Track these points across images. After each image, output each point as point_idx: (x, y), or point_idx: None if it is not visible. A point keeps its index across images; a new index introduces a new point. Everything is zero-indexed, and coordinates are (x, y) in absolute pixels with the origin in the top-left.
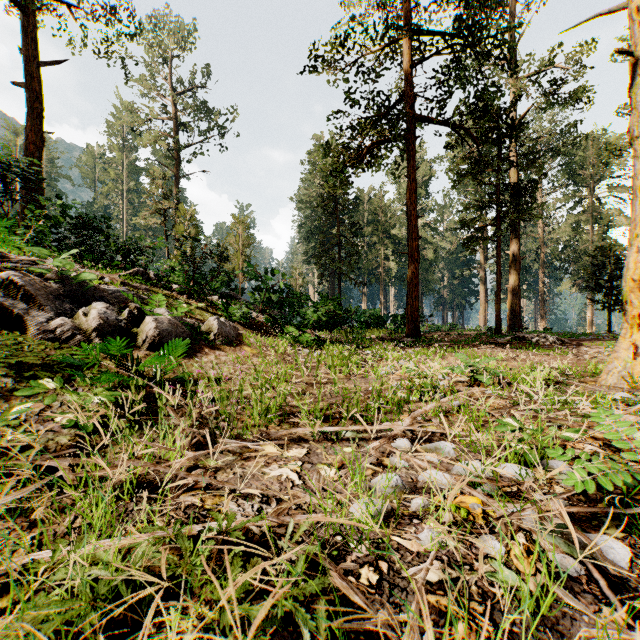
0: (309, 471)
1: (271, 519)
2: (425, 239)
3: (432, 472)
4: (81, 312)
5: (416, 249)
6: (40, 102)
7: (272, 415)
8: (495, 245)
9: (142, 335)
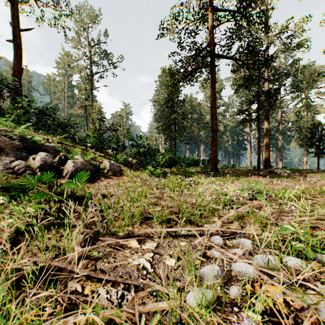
0: (158, 261)
1: (129, 309)
2: (219, 120)
3: (241, 264)
4: (31, 157)
5: (215, 125)
6: (20, 50)
7: (136, 219)
8: (256, 123)
9: (65, 170)
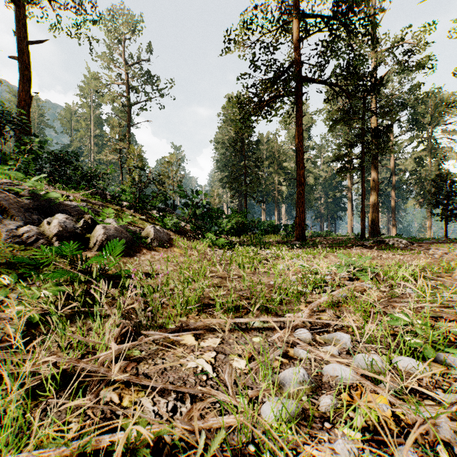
0: (222, 362)
1: (183, 425)
2: (308, 170)
3: (335, 366)
4: (45, 221)
5: (302, 176)
6: (29, 70)
7: (192, 306)
8: (359, 174)
9: (93, 239)
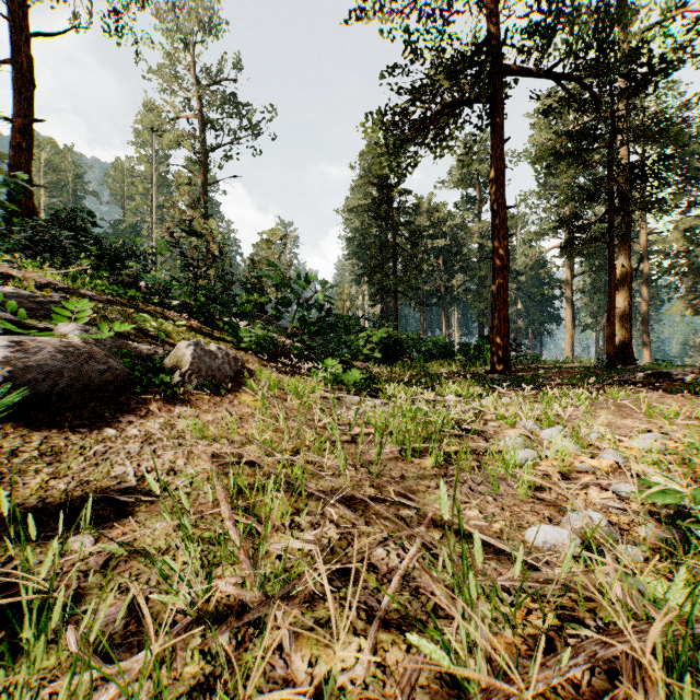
0: None
1: None
2: None
3: None
4: None
5: (505, 251)
6: (28, 82)
7: None
8: (585, 258)
9: None
